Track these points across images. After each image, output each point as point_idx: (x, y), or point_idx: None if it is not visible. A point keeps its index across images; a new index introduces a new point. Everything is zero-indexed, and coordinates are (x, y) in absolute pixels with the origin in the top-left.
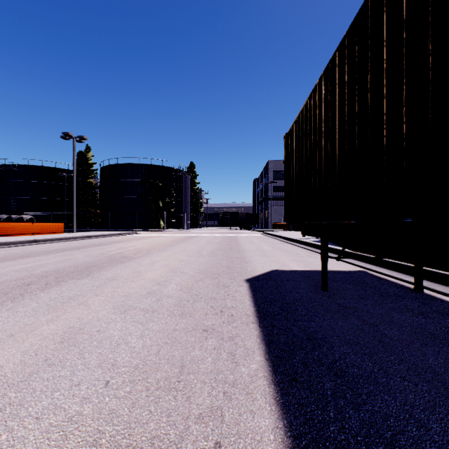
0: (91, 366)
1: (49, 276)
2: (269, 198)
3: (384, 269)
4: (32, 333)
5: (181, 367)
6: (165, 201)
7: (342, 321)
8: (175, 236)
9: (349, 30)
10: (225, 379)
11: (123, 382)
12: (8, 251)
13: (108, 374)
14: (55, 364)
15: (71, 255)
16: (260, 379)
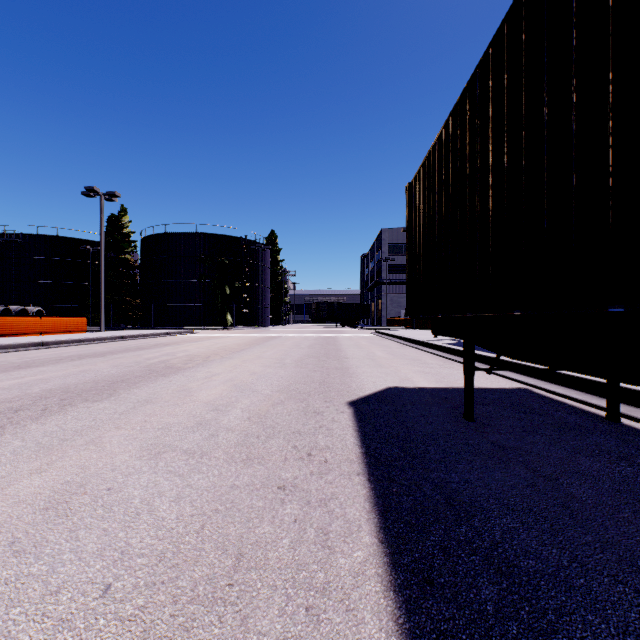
0: (86, 555)
1: (51, 397)
2: (384, 282)
3: (557, 385)
4: (2, 493)
5: (237, 558)
6: (234, 287)
7: (500, 472)
8: (247, 336)
9: (511, 10)
10: (310, 580)
11: (134, 586)
12: (0, 359)
13: (111, 570)
14: (26, 551)
15: (91, 365)
16: (370, 580)
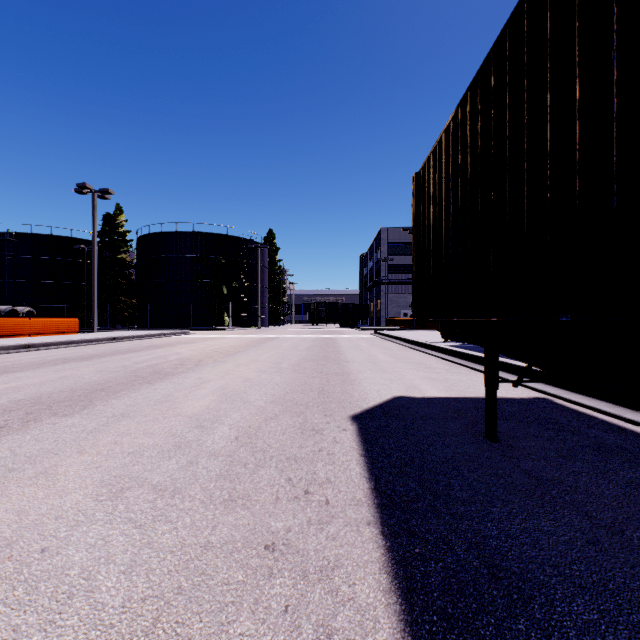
0: None
1: (16, 410)
2: (383, 282)
3: (580, 395)
4: None
5: None
6: (231, 287)
7: (547, 519)
8: (244, 337)
9: None
10: None
11: None
12: None
13: None
14: None
15: (73, 370)
16: None
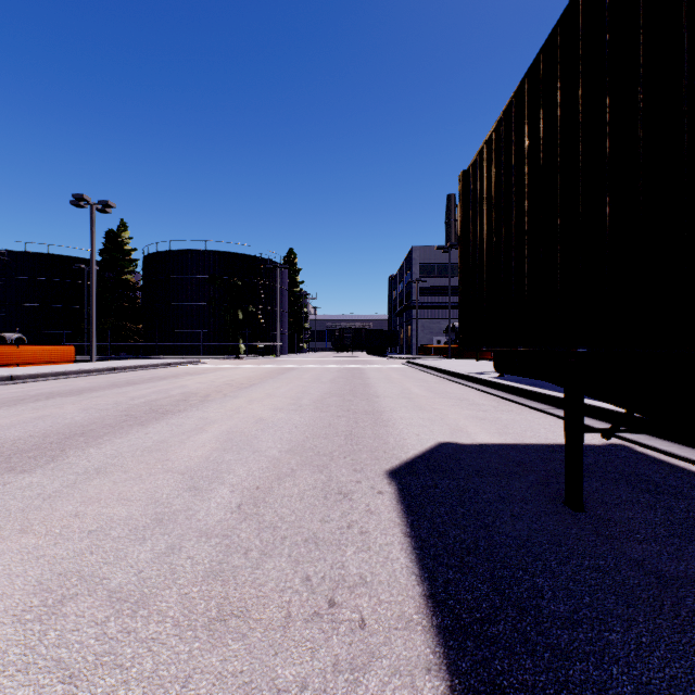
0: None
1: None
2: (414, 306)
3: (666, 441)
4: None
5: None
6: (247, 311)
7: None
8: (260, 367)
9: None
10: None
11: None
12: None
13: None
14: None
15: (55, 408)
16: None
